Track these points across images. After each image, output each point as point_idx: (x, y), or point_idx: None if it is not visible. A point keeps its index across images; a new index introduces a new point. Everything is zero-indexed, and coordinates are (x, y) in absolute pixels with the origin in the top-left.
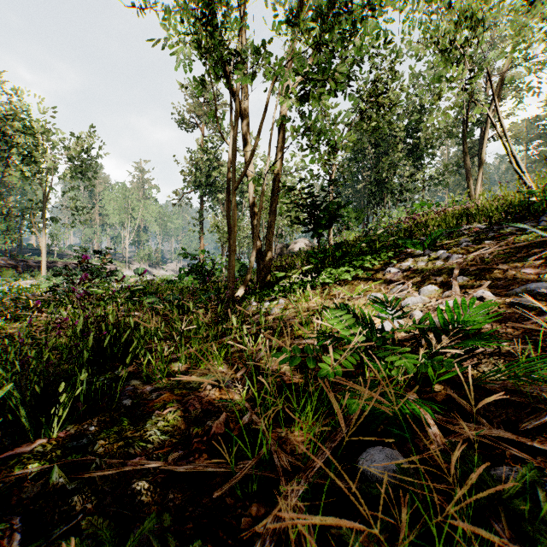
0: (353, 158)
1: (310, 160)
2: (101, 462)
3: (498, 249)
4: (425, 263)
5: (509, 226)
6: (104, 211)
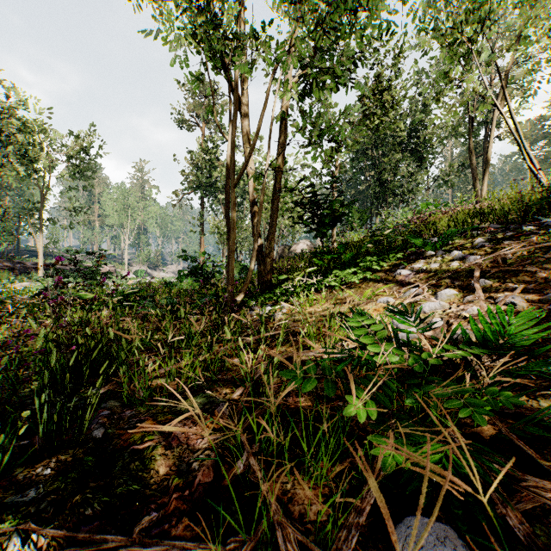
0: (356, 158)
1: (314, 156)
2: (39, 538)
3: (521, 250)
4: (438, 265)
5: (527, 225)
6: (103, 212)
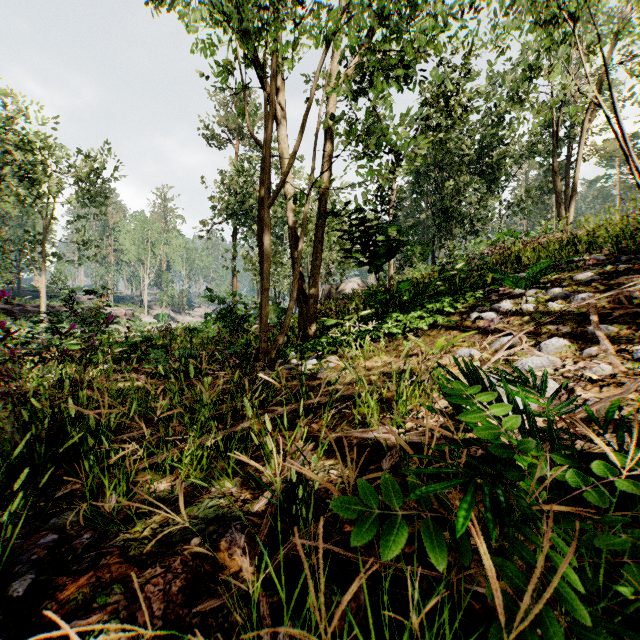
0: (415, 182)
1: (368, 171)
2: None
3: None
4: (532, 306)
5: None
6: (119, 246)
